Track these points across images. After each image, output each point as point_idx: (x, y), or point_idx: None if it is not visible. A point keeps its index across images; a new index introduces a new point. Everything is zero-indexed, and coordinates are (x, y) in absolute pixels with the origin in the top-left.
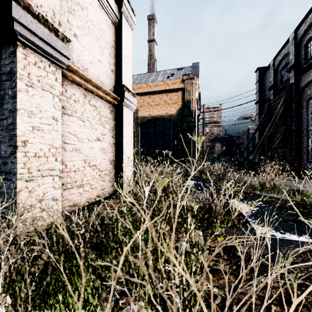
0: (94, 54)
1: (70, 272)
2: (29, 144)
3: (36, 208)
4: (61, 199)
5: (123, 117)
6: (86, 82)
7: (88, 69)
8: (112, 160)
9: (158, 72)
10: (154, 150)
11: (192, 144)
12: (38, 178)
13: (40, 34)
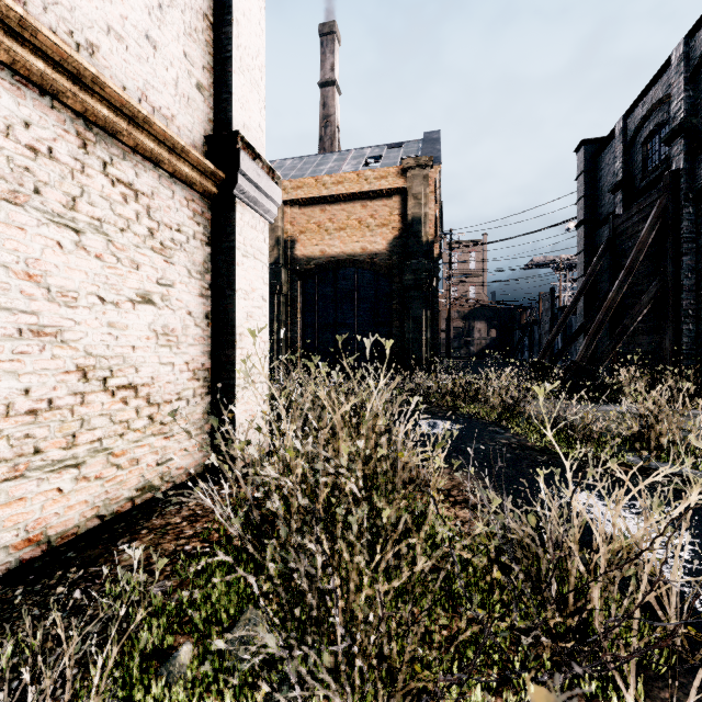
0: (127, 8)
1: None
2: None
3: None
4: None
5: (236, 233)
6: (80, 86)
7: (98, 50)
8: (200, 366)
9: (343, 154)
10: (334, 337)
11: (426, 322)
12: None
13: None
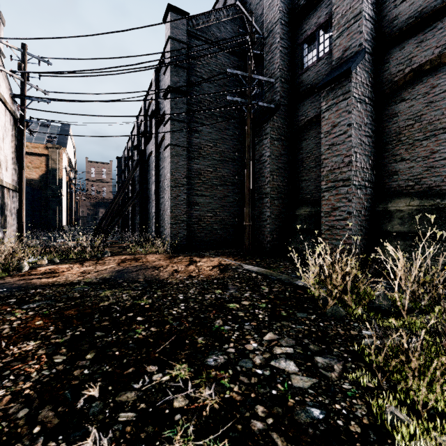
0: None
1: None
2: None
3: None
4: None
5: None
6: None
7: None
8: None
9: None
10: None
11: (59, 211)
12: None
13: None
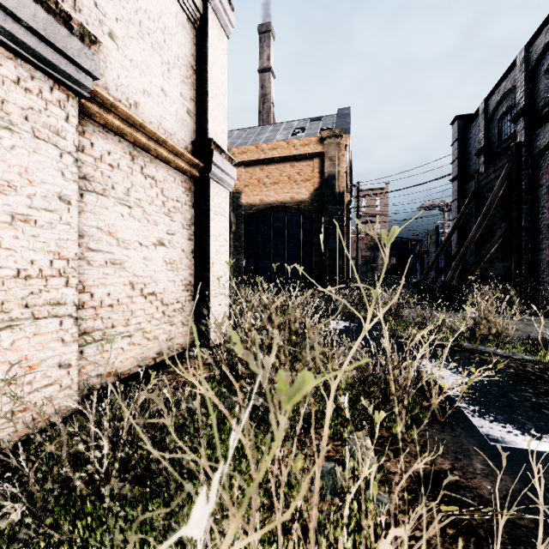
0: (152, 76)
1: (74, 544)
2: (2, 250)
3: (21, 385)
4: (81, 362)
5: (210, 200)
6: (133, 129)
7: (139, 105)
8: (188, 282)
9: (276, 126)
10: (270, 264)
11: (338, 253)
12: (24, 323)
13: (27, 18)
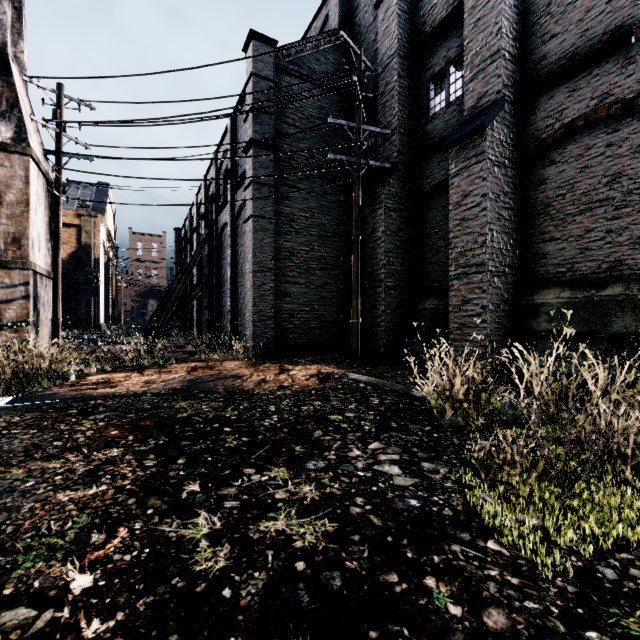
0: None
1: None
2: None
3: None
4: None
5: None
6: None
7: None
8: None
9: None
10: None
11: (94, 304)
12: None
13: None
